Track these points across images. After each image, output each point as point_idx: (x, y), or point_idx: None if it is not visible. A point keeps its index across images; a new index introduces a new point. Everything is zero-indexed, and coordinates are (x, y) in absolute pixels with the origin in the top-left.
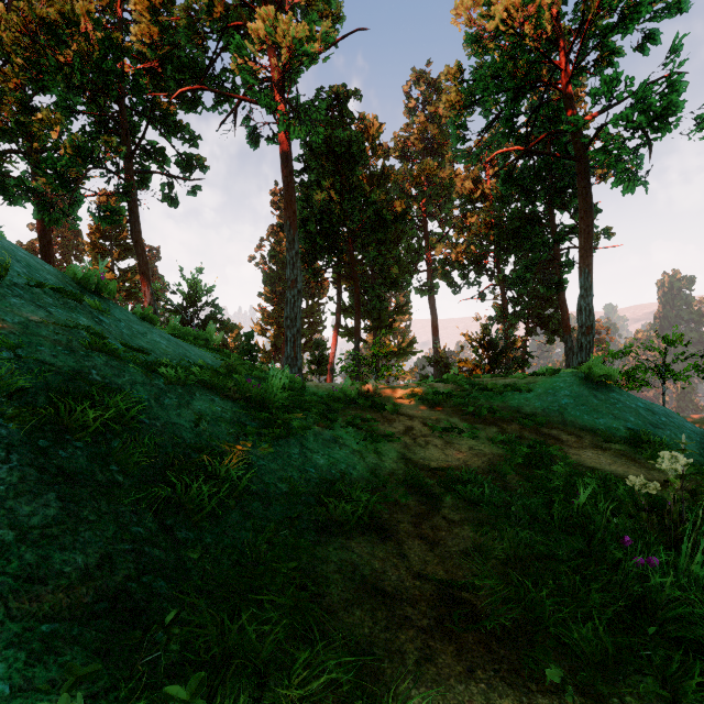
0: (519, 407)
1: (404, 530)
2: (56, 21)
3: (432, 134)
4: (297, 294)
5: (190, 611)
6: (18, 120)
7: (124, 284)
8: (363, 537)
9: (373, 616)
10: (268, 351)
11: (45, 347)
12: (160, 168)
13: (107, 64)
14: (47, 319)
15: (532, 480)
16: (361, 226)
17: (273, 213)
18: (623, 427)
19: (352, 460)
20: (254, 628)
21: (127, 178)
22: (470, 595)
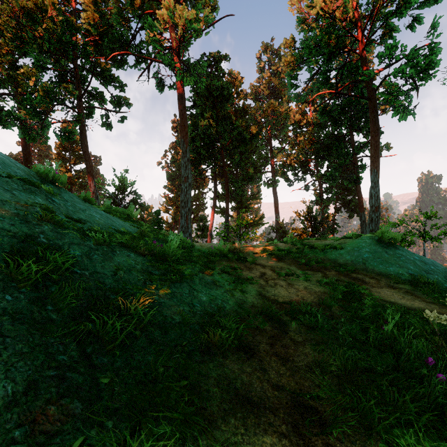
0: (335, 259)
1: (263, 349)
2: (32, 9)
3: (275, 84)
4: (188, 186)
5: (99, 428)
6: (8, 74)
7: (78, 180)
8: (234, 356)
9: (244, 423)
10: (170, 223)
11: (6, 218)
12: (100, 105)
13: (65, 37)
14: (11, 199)
15: (350, 310)
16: (229, 142)
17: (173, 135)
18: (406, 273)
19: (225, 297)
20: (150, 444)
21: (78, 111)
22: (315, 403)
